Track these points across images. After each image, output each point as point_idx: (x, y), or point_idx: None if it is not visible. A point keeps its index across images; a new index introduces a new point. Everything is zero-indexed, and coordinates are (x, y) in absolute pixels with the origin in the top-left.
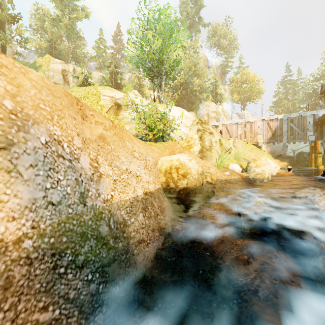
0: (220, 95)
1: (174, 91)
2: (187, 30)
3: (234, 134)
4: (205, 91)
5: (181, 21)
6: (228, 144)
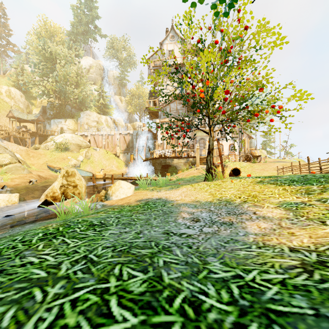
0: (106, 105)
1: (56, 96)
2: (80, 36)
3: (100, 144)
4: (85, 100)
5: (72, 25)
6: (8, 159)
